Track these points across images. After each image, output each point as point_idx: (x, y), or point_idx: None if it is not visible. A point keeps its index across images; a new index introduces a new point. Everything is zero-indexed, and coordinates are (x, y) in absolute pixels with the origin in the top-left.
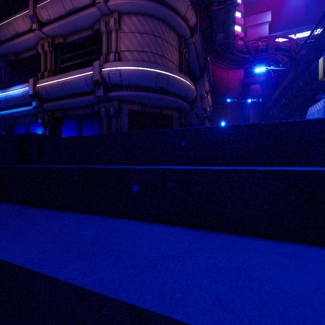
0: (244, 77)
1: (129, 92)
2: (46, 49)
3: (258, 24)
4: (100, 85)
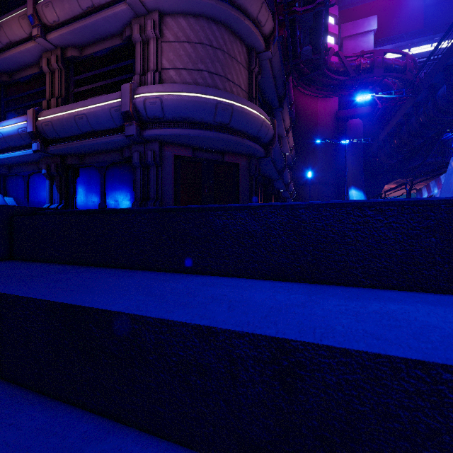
0: (339, 109)
1: (174, 129)
2: (53, 65)
3: (358, 33)
4: (131, 119)
